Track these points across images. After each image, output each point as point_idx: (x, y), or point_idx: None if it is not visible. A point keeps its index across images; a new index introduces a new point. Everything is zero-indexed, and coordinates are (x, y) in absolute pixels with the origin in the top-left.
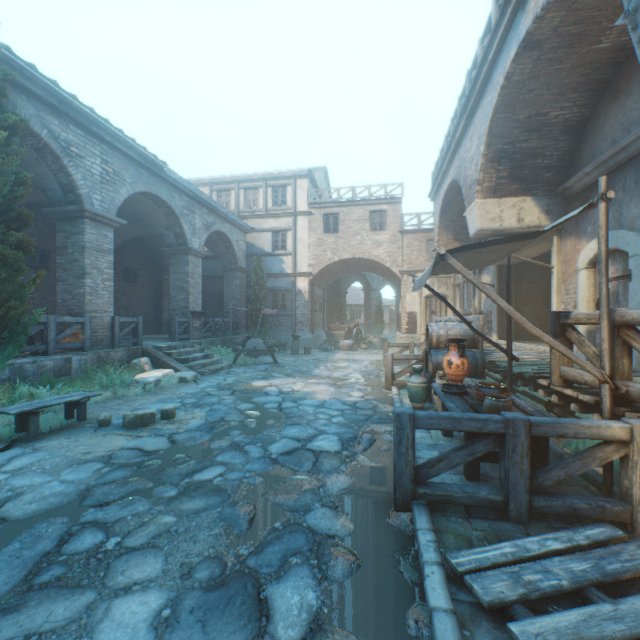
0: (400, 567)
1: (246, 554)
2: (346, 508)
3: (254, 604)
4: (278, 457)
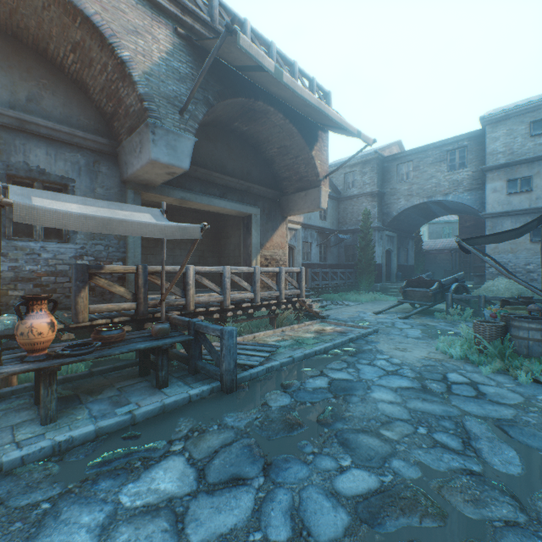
0: (270, 377)
1: (332, 398)
2: (259, 401)
3: (333, 385)
4: (258, 472)
